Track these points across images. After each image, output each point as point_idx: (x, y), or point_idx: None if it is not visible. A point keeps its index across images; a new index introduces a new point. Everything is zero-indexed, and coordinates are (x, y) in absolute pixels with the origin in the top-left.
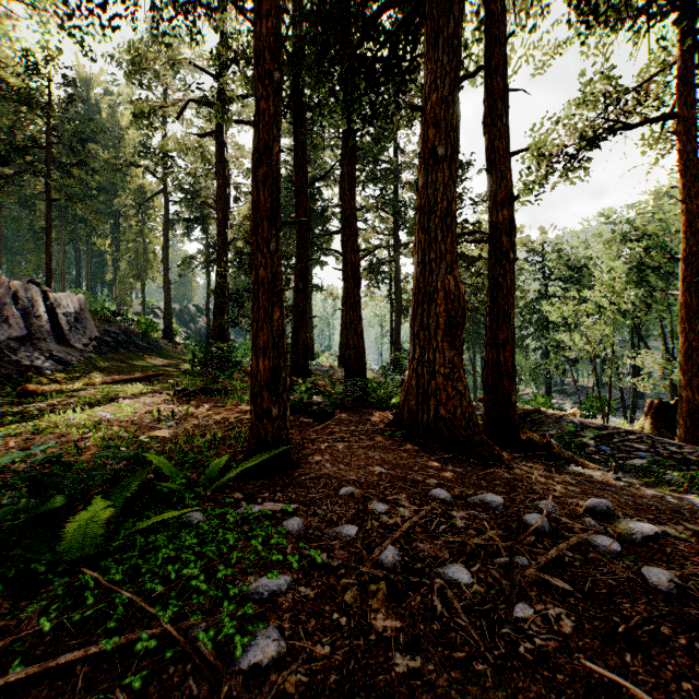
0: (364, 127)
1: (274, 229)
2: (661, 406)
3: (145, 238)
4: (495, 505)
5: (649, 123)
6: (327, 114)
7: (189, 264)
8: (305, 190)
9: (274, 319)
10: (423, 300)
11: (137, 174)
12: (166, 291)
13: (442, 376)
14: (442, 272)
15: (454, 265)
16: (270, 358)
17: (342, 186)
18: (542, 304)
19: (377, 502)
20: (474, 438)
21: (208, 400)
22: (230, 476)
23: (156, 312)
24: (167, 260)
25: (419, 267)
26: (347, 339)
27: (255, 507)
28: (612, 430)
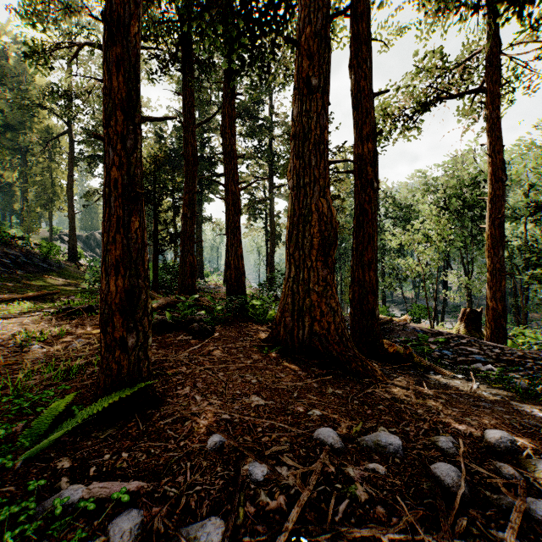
0: (243, 68)
1: (132, 124)
2: (471, 313)
3: (52, 173)
4: (392, 449)
5: (462, 98)
6: (208, 48)
7: (91, 196)
8: (192, 130)
9: (131, 230)
10: (298, 222)
11: (44, 116)
12: (71, 219)
13: (317, 293)
14: (316, 195)
15: (327, 190)
16: (125, 277)
17: (224, 124)
18: (379, 236)
19: (253, 461)
20: (347, 353)
21: (92, 318)
22: (53, 438)
23: (64, 238)
24: (72, 192)
25: (295, 190)
26: (229, 260)
27: (75, 492)
28: (447, 336)
